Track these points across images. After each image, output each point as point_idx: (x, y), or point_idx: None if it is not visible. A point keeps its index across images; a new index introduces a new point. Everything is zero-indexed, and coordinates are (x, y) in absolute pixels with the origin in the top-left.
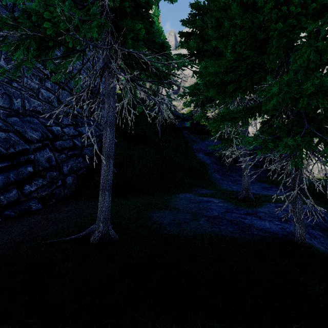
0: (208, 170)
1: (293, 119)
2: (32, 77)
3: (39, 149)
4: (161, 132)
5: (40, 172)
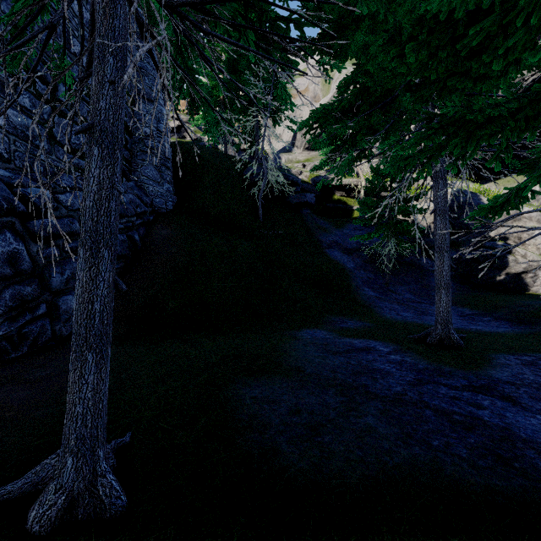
0: (352, 281)
1: None
2: None
3: None
4: (264, 211)
5: None
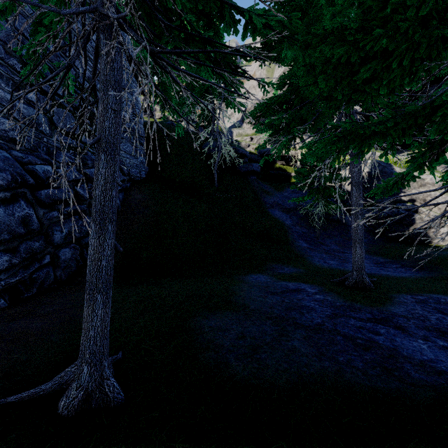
0: (289, 235)
1: None
2: None
3: (6, 203)
4: (218, 179)
5: (6, 242)
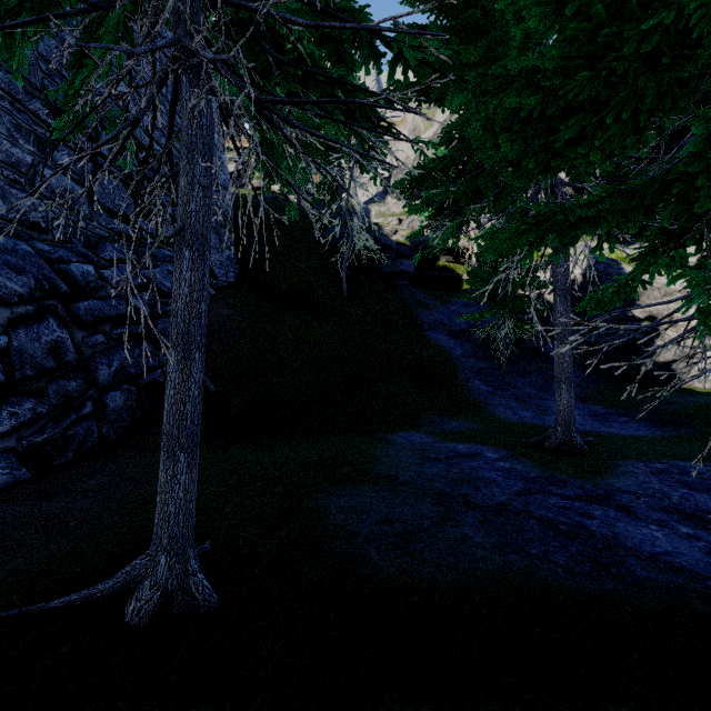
0: (460, 372)
1: None
2: (15, 133)
3: (27, 322)
4: (348, 284)
5: (29, 382)
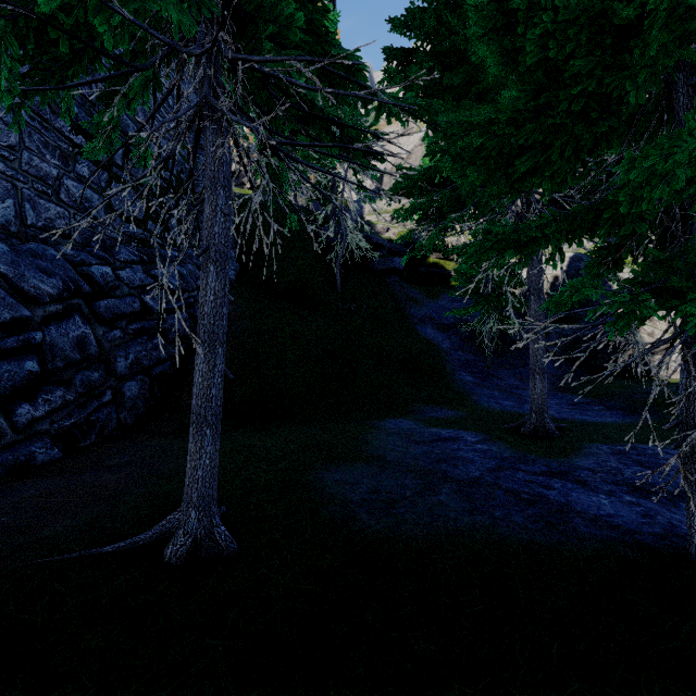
0: (447, 364)
1: (694, 242)
2: (43, 149)
3: (57, 319)
4: (342, 281)
5: (59, 372)
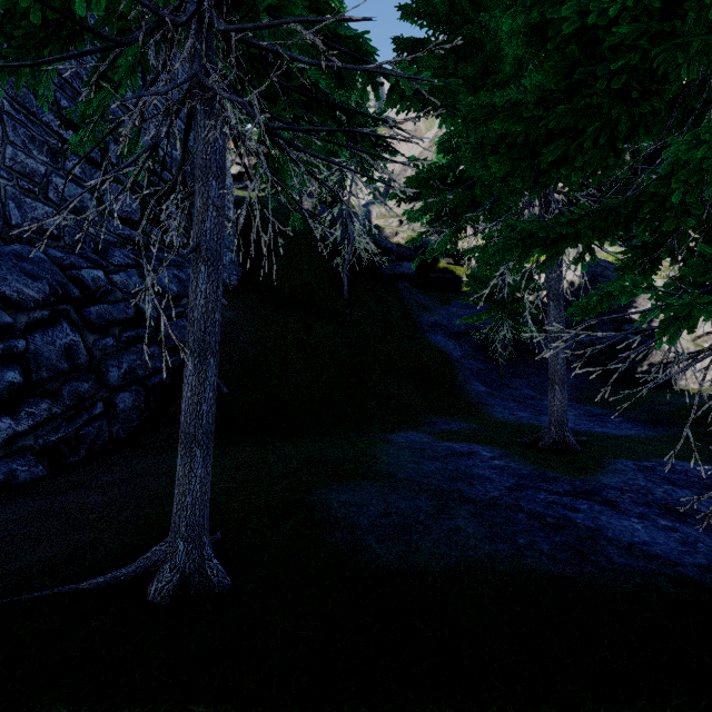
0: (459, 373)
1: None
2: (29, 144)
3: (43, 326)
4: (349, 286)
5: (45, 383)
